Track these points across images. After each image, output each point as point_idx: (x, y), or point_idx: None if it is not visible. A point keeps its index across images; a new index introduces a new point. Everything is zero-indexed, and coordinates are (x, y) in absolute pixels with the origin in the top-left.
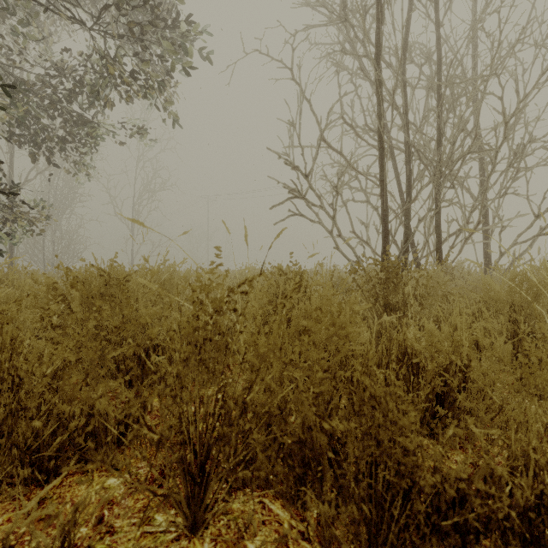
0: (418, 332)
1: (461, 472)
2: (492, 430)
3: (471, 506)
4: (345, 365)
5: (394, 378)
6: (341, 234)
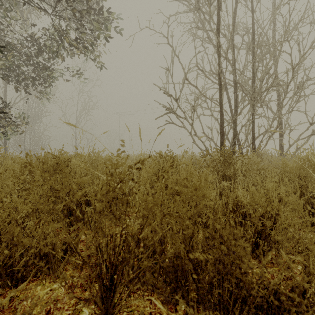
0: (245, 193)
1: (277, 283)
2: (298, 257)
3: (284, 306)
4: (201, 213)
5: (232, 222)
6: (196, 134)
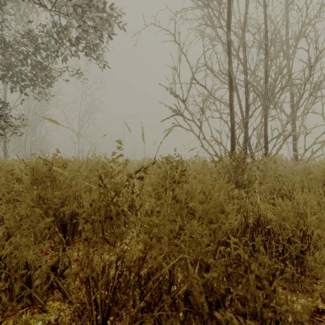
0: (270, 206)
1: None
2: None
3: None
4: None
5: (262, 249)
6: (205, 137)
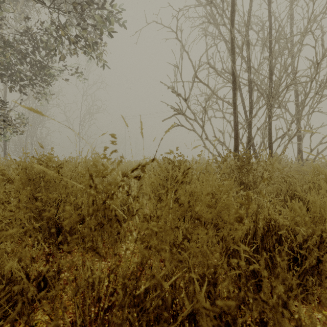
0: (282, 209)
1: None
2: None
3: None
4: (226, 239)
5: (280, 260)
6: (207, 137)
